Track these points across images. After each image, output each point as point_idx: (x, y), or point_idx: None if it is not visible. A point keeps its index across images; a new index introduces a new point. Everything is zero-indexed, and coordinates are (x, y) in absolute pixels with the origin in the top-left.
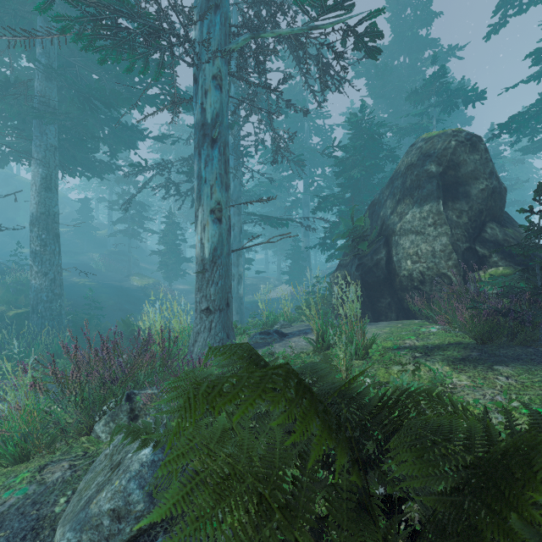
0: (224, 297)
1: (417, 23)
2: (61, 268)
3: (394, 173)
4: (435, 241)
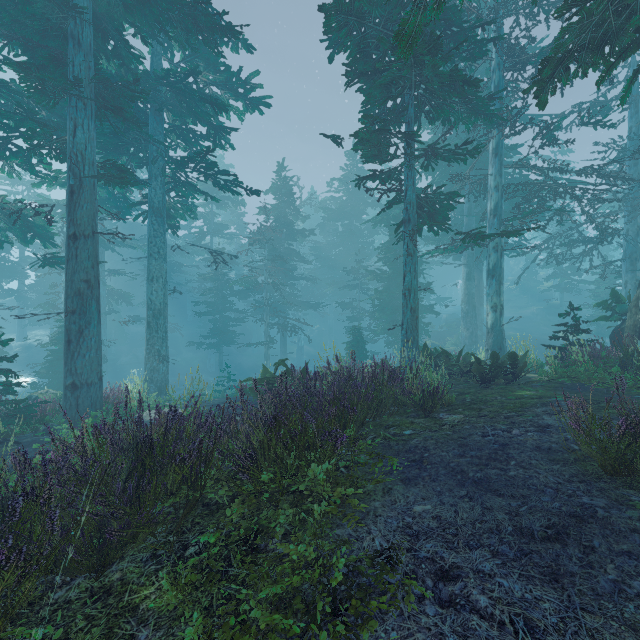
0: (497, 345)
1: None
2: (476, 326)
3: None
4: (632, 318)
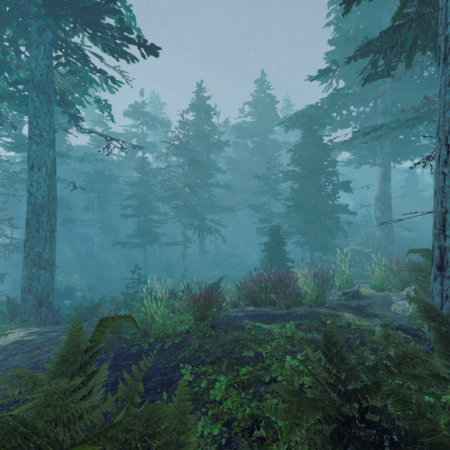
0: None
1: None
2: (392, 226)
3: None
4: None
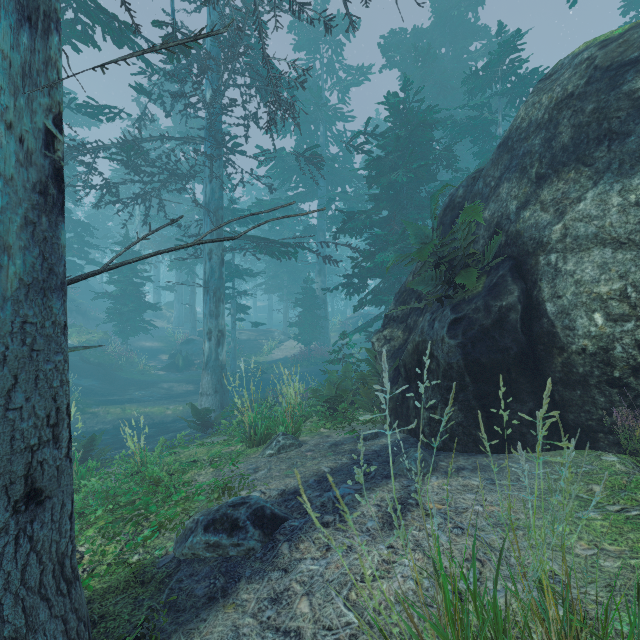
0: (3, 476)
1: (464, 1)
2: None
3: (509, 132)
4: None
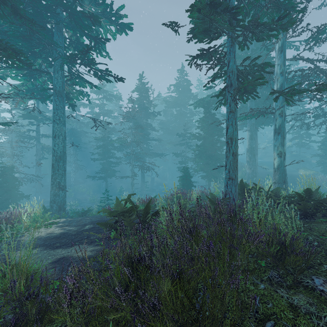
0: (281, 179)
1: None
2: (255, 166)
3: None
4: None
